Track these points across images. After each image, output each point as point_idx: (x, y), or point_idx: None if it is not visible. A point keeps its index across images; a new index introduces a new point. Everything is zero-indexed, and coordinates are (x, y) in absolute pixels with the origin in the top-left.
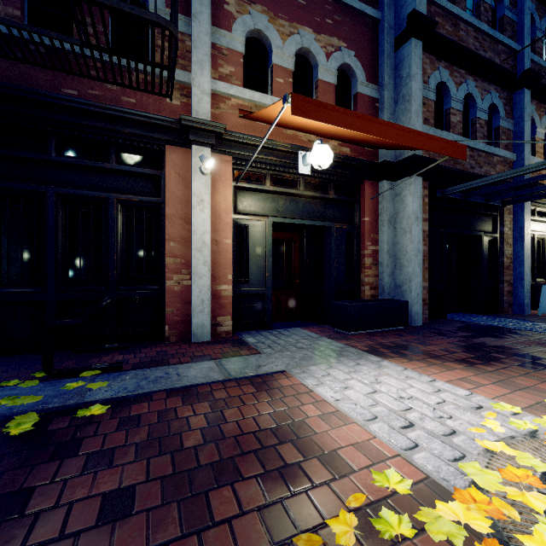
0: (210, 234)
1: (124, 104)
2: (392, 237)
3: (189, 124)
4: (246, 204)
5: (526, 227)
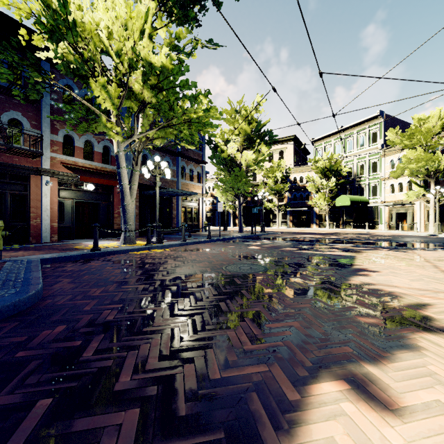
0: (49, 206)
1: (13, 161)
2: None
3: (42, 170)
4: (63, 194)
5: (180, 204)
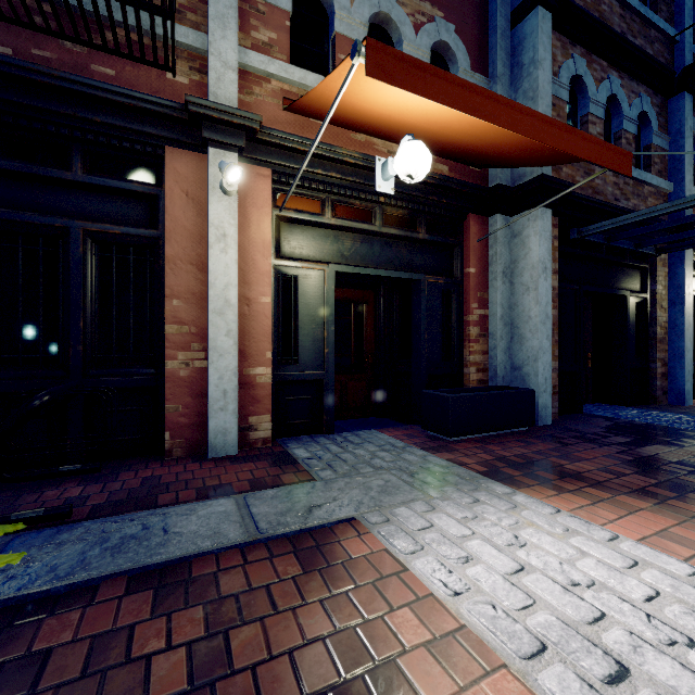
0: (237, 287)
1: (94, 76)
2: (508, 297)
3: (202, 111)
4: (294, 244)
5: (687, 284)
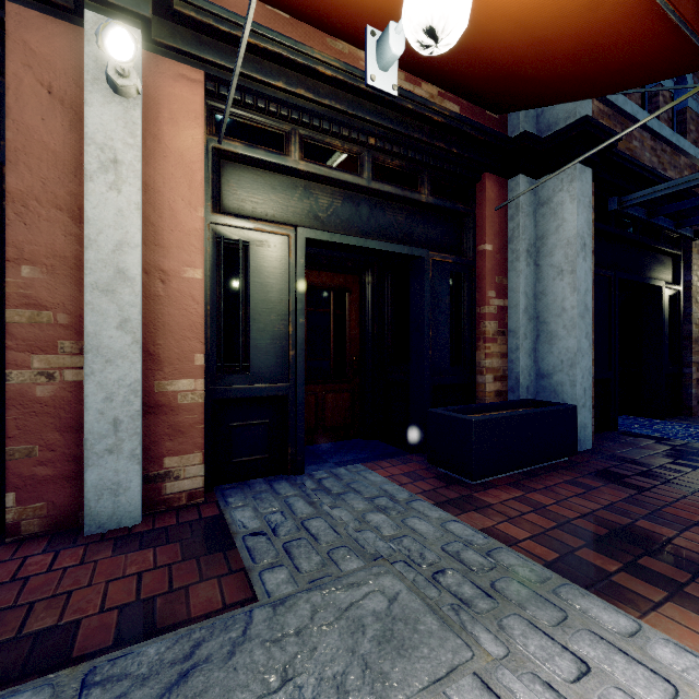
0: (138, 249)
1: None
2: (533, 283)
3: None
4: (243, 194)
5: None
